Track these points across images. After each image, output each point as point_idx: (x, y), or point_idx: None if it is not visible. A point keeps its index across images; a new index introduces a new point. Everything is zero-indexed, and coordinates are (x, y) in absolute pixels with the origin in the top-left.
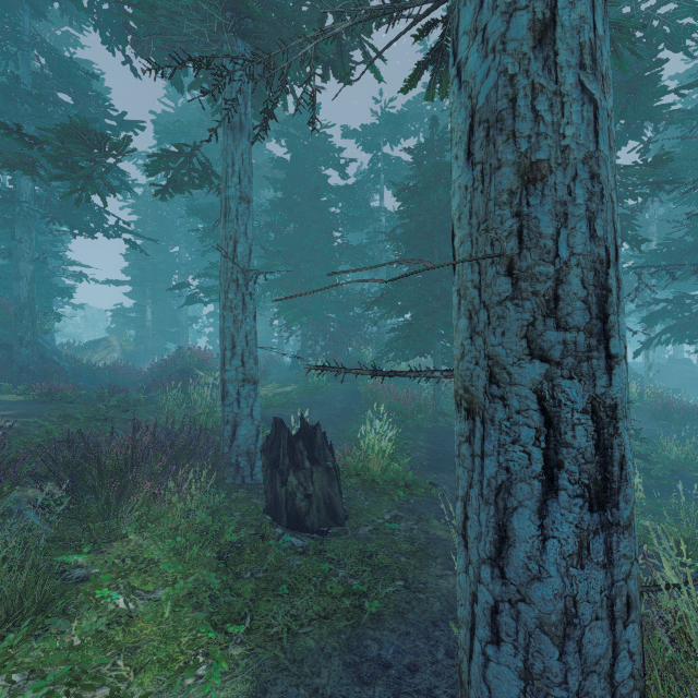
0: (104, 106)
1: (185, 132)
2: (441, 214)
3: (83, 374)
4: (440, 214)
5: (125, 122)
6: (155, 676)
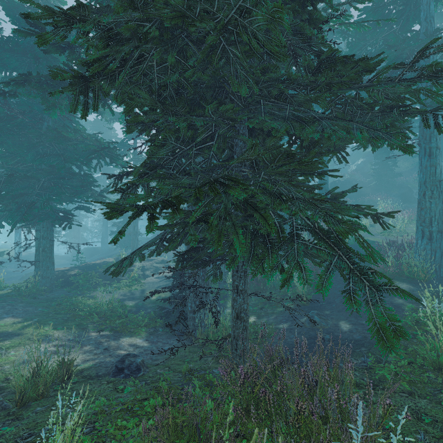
0: None
1: None
2: None
3: None
4: None
5: None
6: None
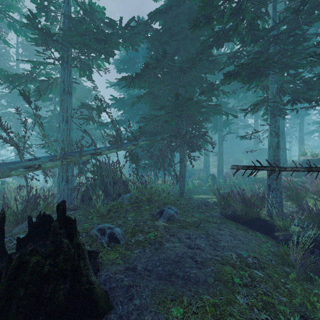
0: None
1: None
2: None
3: None
4: None
5: None
6: None
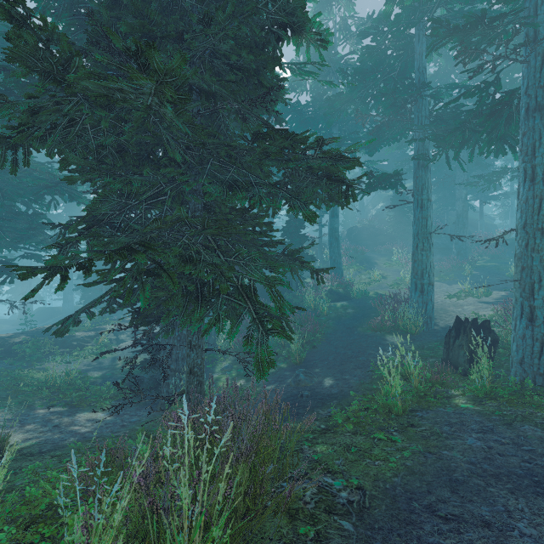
0: None
1: None
2: None
3: None
4: None
5: None
6: None
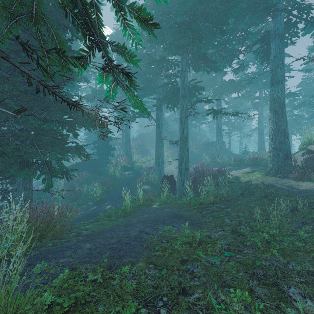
0: None
1: None
2: None
3: None
4: None
5: None
6: None
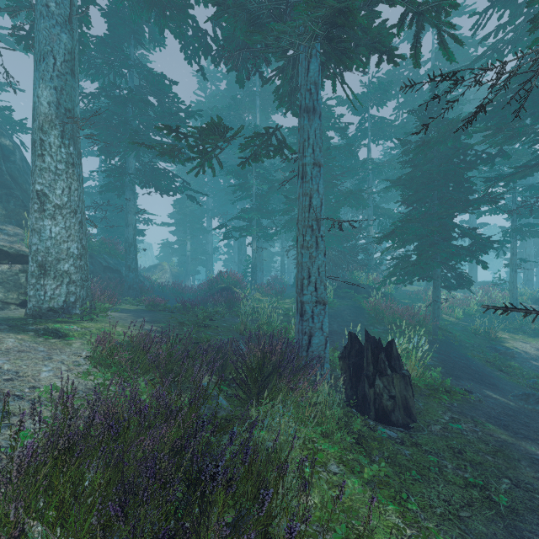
0: (177, 102)
1: (219, 114)
2: (446, 162)
3: (155, 290)
4: (445, 162)
5: (190, 112)
6: (385, 538)
